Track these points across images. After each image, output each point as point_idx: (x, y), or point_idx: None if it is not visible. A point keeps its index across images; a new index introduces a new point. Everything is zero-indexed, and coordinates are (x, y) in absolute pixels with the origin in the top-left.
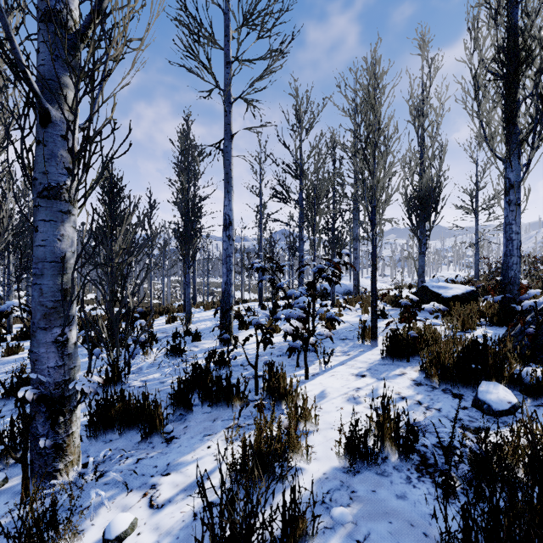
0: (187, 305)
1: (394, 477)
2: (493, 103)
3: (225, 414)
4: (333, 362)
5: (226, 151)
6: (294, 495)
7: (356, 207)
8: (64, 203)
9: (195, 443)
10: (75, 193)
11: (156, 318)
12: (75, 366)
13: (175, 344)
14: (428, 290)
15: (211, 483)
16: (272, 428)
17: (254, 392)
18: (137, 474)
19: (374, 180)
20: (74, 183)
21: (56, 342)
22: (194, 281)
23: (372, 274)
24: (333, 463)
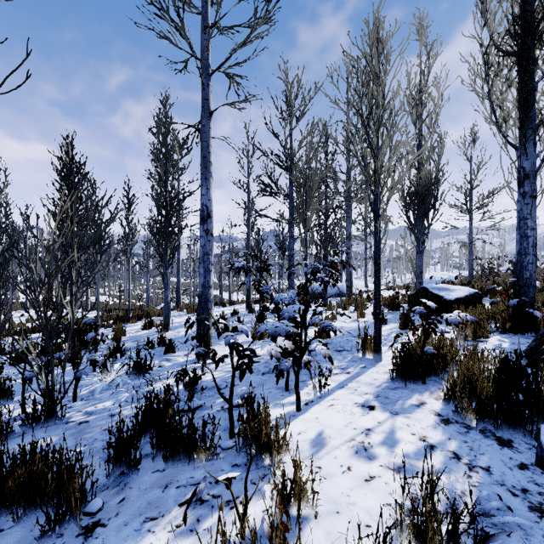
0: (165, 310)
1: None
2: (507, 81)
3: (183, 474)
4: (331, 384)
5: (204, 131)
6: None
7: (349, 204)
8: None
9: (127, 537)
10: None
11: (133, 323)
12: None
13: (139, 360)
14: (429, 292)
15: None
16: None
17: (228, 432)
18: None
19: (378, 163)
20: None
21: None
22: (178, 282)
23: (375, 275)
24: None
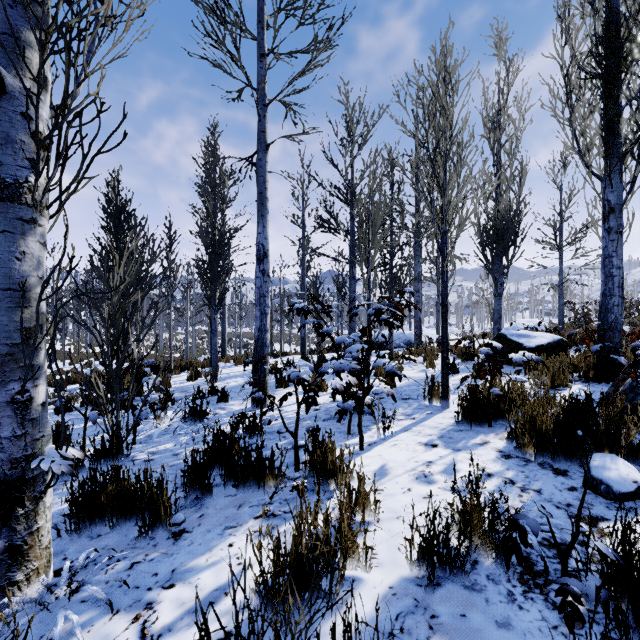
0: (214, 358)
1: (490, 592)
2: (589, 107)
3: (254, 497)
4: (395, 428)
5: (260, 165)
6: (351, 638)
7: (418, 241)
8: (26, 207)
9: (212, 539)
10: (42, 195)
11: (176, 374)
12: (42, 435)
13: (195, 406)
14: (507, 339)
15: (220, 622)
16: (317, 524)
17: (293, 467)
18: (128, 586)
19: (445, 199)
20: (41, 181)
21: (13, 402)
22: (224, 330)
23: (443, 317)
24: (401, 571)
